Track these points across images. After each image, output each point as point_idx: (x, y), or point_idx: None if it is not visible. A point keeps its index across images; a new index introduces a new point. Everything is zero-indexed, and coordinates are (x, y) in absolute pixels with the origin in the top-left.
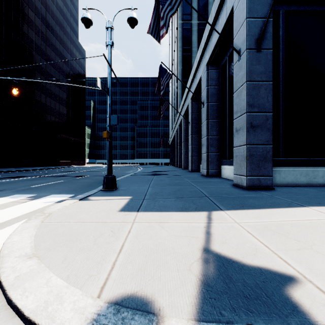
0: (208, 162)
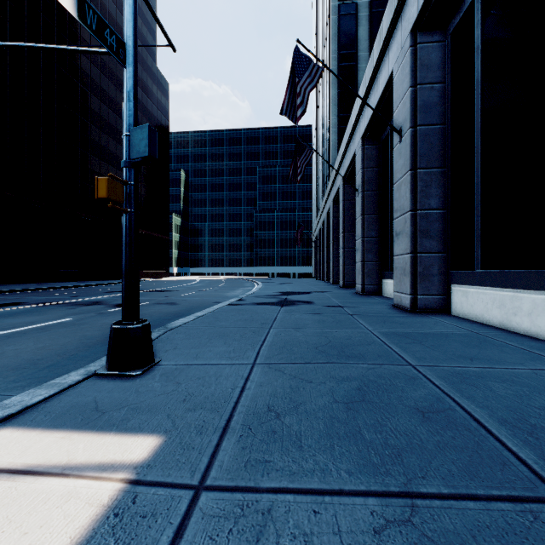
0: (415, 275)
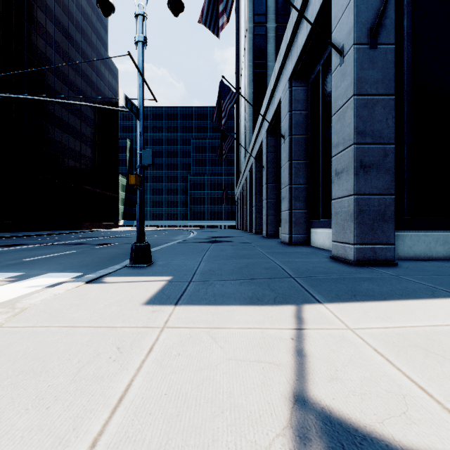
0: (291, 223)
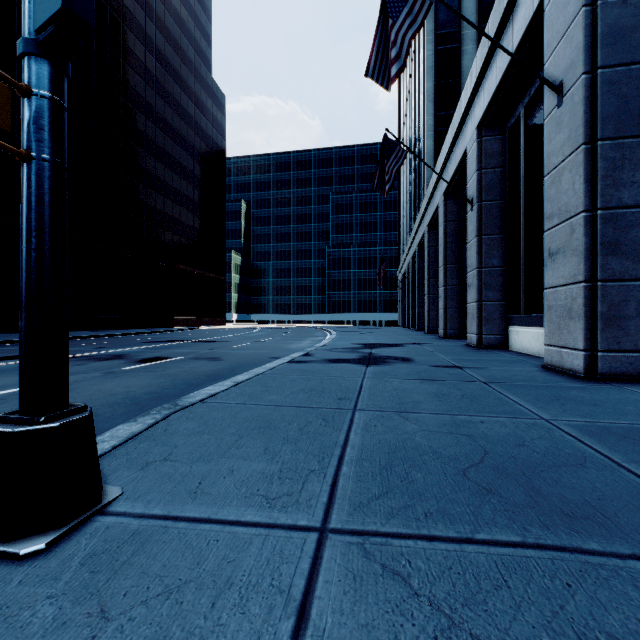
0: (592, 318)
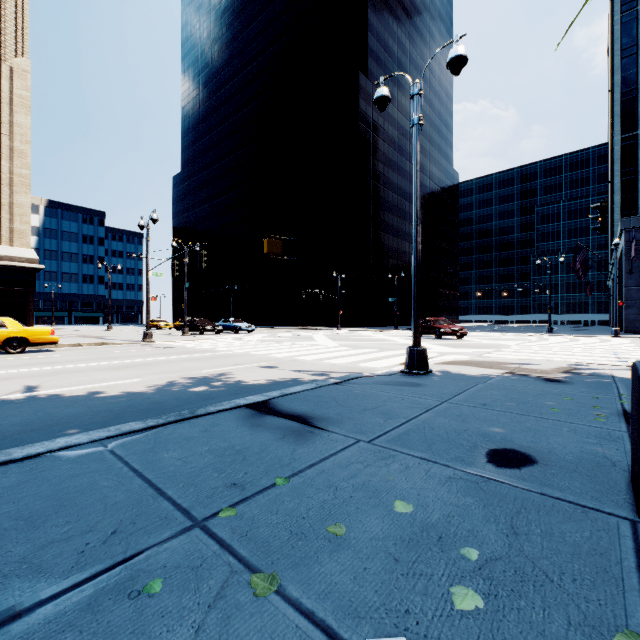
0: (622, 321)
